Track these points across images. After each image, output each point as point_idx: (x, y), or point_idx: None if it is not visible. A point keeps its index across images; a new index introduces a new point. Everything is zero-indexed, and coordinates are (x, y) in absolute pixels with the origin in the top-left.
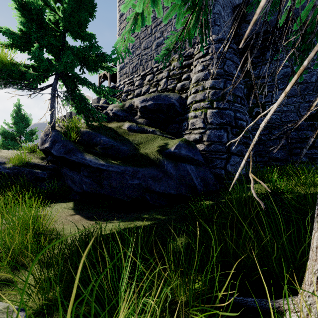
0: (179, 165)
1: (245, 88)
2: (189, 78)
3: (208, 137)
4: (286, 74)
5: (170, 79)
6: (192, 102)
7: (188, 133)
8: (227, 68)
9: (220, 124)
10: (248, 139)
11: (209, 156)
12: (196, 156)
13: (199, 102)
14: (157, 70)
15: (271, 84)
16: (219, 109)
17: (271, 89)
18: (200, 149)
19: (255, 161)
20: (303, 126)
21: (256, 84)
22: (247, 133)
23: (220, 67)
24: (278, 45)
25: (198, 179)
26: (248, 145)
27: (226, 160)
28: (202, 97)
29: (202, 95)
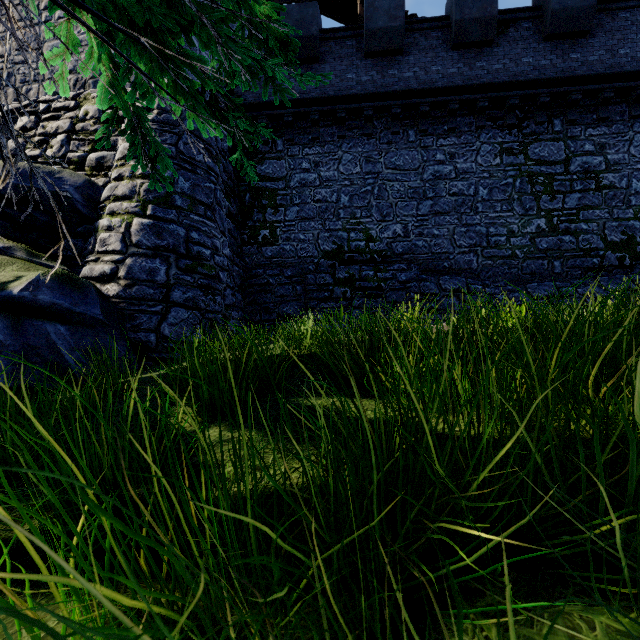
0: (27, 325)
1: (248, 192)
2: (116, 147)
3: (128, 272)
4: (304, 182)
5: (76, 138)
6: (109, 197)
7: (94, 261)
8: (185, 148)
9: (156, 248)
10: (216, 280)
11: (128, 307)
12: (80, 307)
13: (122, 200)
14: (47, 110)
15: (284, 194)
16: (158, 219)
17: (284, 202)
18: (111, 293)
19: (260, 320)
20: (323, 267)
21: (263, 188)
22: (213, 270)
23: (171, 141)
24: (292, 133)
25: (75, 352)
26: (213, 290)
27: (161, 315)
28: (129, 191)
29: (129, 187)
